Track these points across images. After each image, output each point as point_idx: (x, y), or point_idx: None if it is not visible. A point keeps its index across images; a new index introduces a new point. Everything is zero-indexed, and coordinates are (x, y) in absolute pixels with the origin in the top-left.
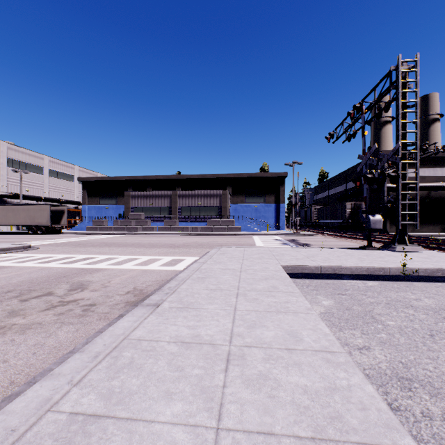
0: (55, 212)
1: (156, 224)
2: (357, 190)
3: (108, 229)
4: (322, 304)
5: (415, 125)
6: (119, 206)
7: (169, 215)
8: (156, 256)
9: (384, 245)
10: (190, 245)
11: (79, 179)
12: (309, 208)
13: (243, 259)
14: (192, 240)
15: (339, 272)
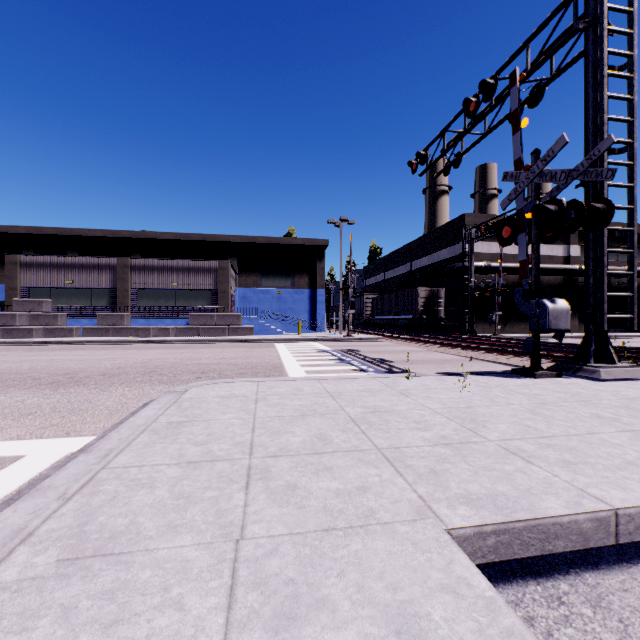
0: None
1: (80, 323)
2: (429, 271)
3: None
4: None
5: (628, 108)
6: (1, 287)
7: (111, 304)
8: None
9: (561, 365)
10: (123, 372)
11: None
12: (358, 298)
13: (251, 468)
14: (142, 356)
15: None
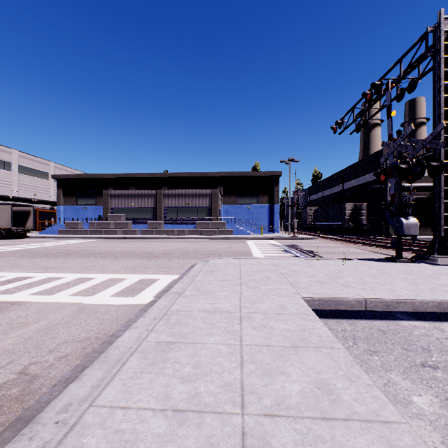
0: (19, 213)
1: (139, 227)
2: (355, 190)
3: (83, 233)
4: (422, 412)
5: None
6: (98, 207)
7: (153, 216)
8: (118, 275)
9: (418, 256)
10: (172, 253)
11: (53, 176)
12: (303, 210)
13: (241, 282)
14: (176, 246)
15: (395, 308)
